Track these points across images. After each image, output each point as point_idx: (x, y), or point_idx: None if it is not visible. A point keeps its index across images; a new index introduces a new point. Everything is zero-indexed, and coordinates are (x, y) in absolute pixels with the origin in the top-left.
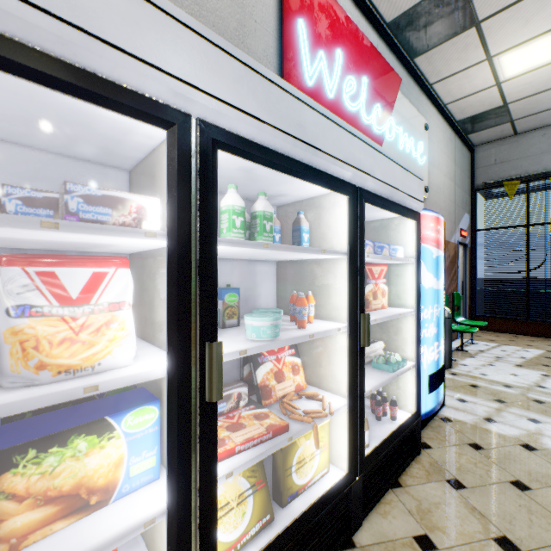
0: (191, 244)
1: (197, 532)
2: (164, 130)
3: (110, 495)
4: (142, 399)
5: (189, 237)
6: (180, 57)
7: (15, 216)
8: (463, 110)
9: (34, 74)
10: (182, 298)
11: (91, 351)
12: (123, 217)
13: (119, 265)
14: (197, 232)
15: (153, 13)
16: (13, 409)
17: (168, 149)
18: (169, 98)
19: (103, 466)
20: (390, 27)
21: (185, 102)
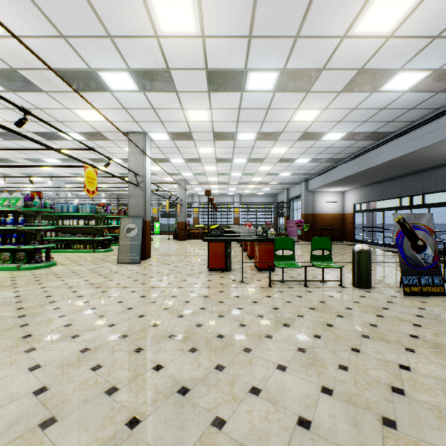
0: None
1: None
2: None
3: None
4: None
5: None
6: None
7: None
8: (24, 192)
9: None
10: None
11: None
12: None
13: None
14: None
15: None
16: None
17: None
18: None
19: None
20: None
21: None
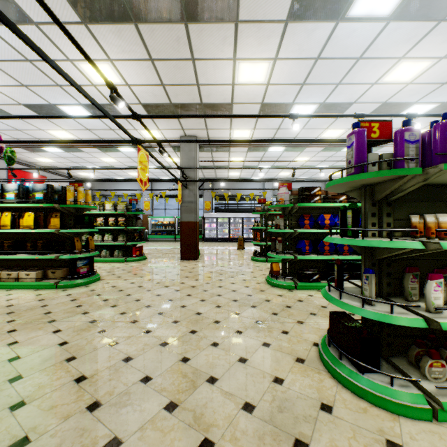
0: None
1: None
2: None
3: None
4: None
5: None
6: None
7: None
8: (79, 177)
9: None
10: None
11: None
12: None
13: None
14: None
15: None
16: None
17: None
18: None
19: None
20: (42, 166)
21: None
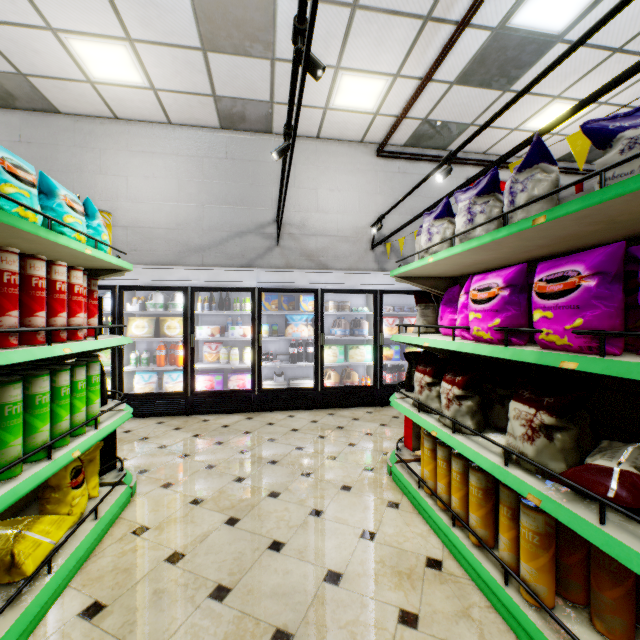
0: None
1: None
2: None
3: None
4: None
5: None
6: None
7: (410, 312)
8: None
9: (412, 294)
10: None
11: None
12: None
13: None
14: None
15: None
16: None
17: None
18: None
19: None
20: (557, 160)
21: None
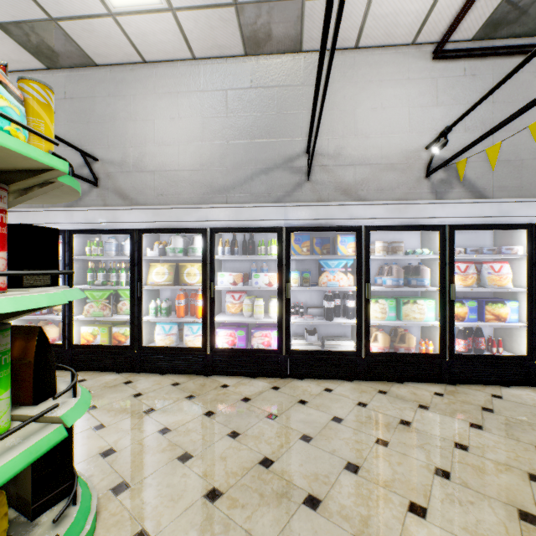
0: (533, 258)
1: (535, 335)
2: (525, 230)
3: (505, 320)
4: (511, 300)
5: (533, 256)
6: (530, 210)
7: (495, 255)
8: None
9: (500, 229)
10: (531, 271)
11: (504, 283)
12: (513, 252)
13: (506, 263)
14: (535, 254)
15: (523, 204)
16: (494, 290)
17: (526, 234)
18: (527, 221)
19: (503, 312)
20: None
21: (531, 221)
